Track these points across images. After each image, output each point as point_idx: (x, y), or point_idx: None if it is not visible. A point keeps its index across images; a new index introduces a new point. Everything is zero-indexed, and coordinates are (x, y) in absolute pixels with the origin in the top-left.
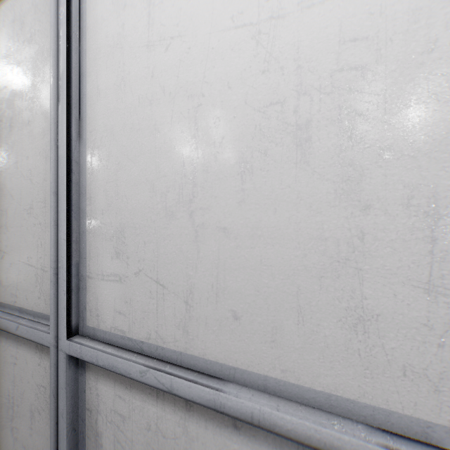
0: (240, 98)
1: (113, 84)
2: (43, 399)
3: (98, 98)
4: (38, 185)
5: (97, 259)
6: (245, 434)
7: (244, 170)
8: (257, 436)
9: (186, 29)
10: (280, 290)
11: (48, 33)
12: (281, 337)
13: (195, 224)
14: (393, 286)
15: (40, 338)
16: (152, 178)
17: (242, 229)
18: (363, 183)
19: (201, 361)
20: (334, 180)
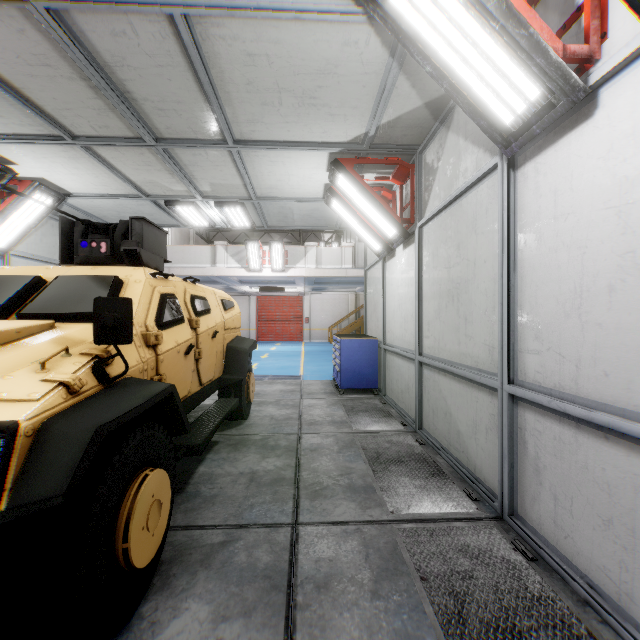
0: (608, 249)
1: (534, 240)
2: (493, 422)
3: (525, 248)
4: (490, 298)
5: (524, 341)
6: (610, 442)
7: (610, 290)
8: (617, 443)
9: (576, 209)
10: (630, 359)
11: (496, 210)
12: (631, 386)
13: (581, 321)
14: None
15: (492, 384)
16: (556, 295)
17: (608, 324)
18: None
19: (585, 400)
20: None
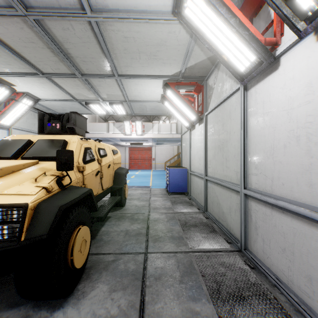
0: (284, 128)
1: (254, 123)
2: (238, 207)
3: (251, 127)
4: (236, 149)
5: (251, 169)
6: (285, 214)
7: (285, 147)
8: (287, 215)
9: (271, 110)
10: (292, 177)
11: (239, 109)
12: (293, 189)
13: (273, 160)
14: (317, 176)
15: (237, 189)
16: (264, 148)
17: (284, 162)
18: (310, 151)
19: (275, 196)
20: (304, 150)
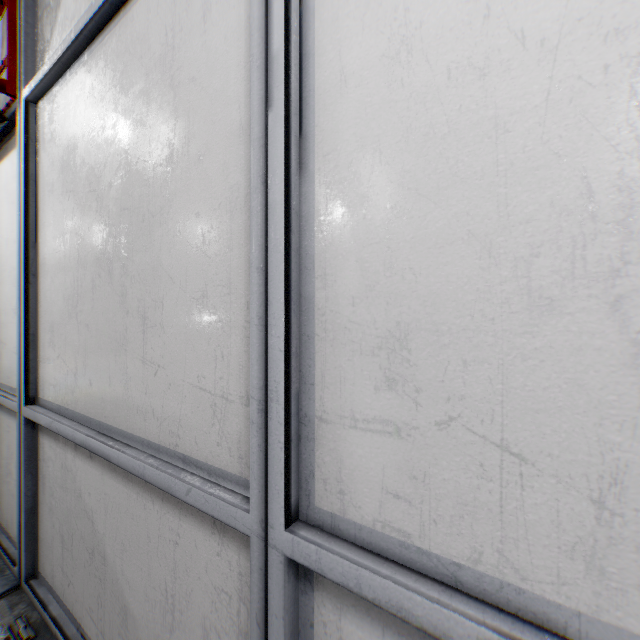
0: None
1: (379, 57)
2: (227, 614)
3: (343, 90)
4: (216, 258)
5: (340, 387)
6: None
7: None
8: None
9: None
10: None
11: (236, 2)
12: None
13: (628, 326)
14: None
15: (230, 517)
16: (486, 230)
17: None
18: None
19: None
20: None
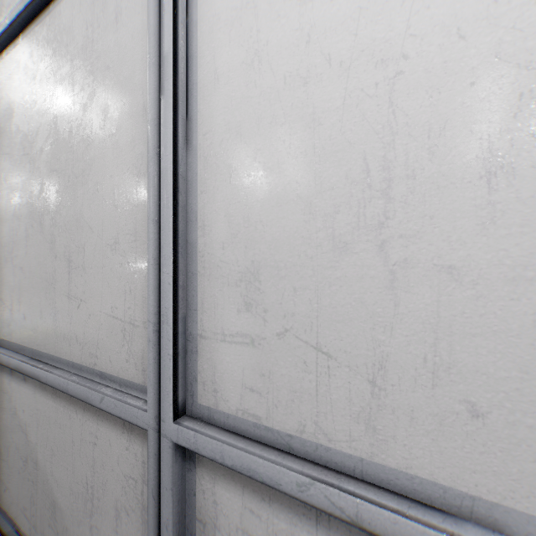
0: (485, 50)
1: (240, 63)
2: (133, 496)
3: (216, 85)
4: (125, 212)
5: (214, 311)
6: None
7: (493, 170)
8: None
9: None
10: None
11: (140, 9)
12: None
13: (389, 261)
14: None
15: (133, 416)
16: (307, 194)
17: (489, 268)
18: None
19: (402, 477)
20: None
